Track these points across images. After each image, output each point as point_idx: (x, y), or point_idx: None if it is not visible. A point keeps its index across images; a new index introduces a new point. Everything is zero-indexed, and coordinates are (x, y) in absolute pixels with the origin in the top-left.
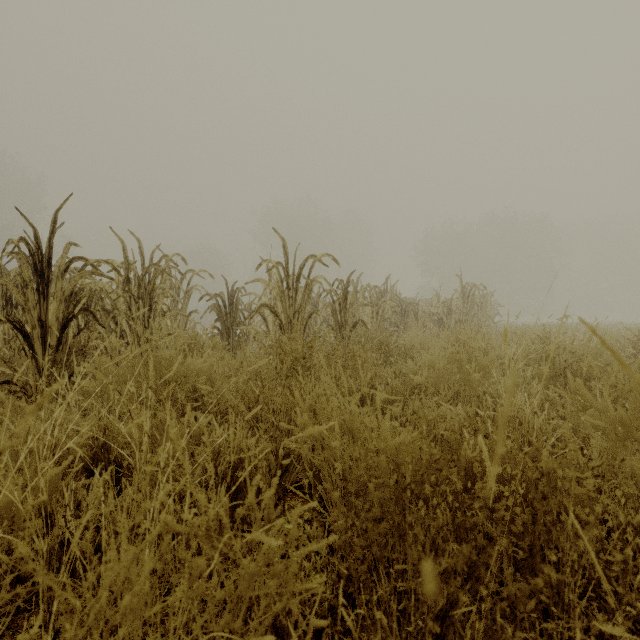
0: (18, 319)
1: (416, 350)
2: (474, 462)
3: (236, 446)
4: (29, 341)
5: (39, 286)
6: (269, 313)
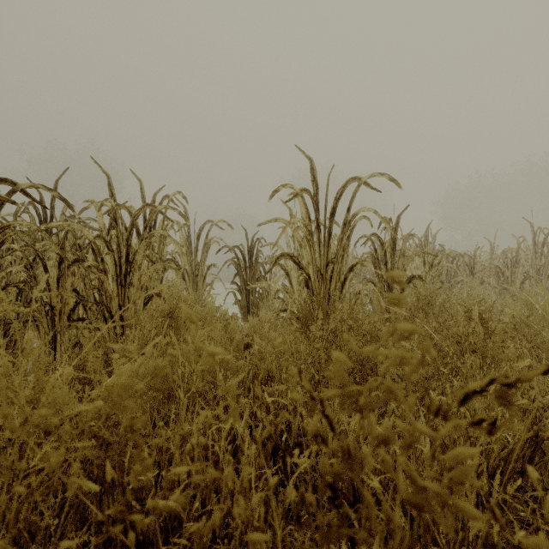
0: None
1: (548, 328)
2: None
3: None
4: None
5: None
6: (292, 266)
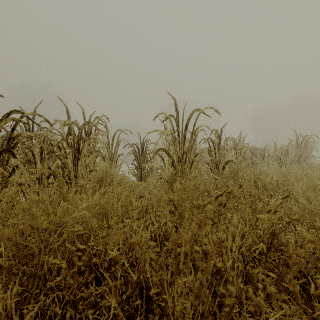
0: None
1: (292, 186)
2: None
3: None
4: None
5: None
6: (165, 155)
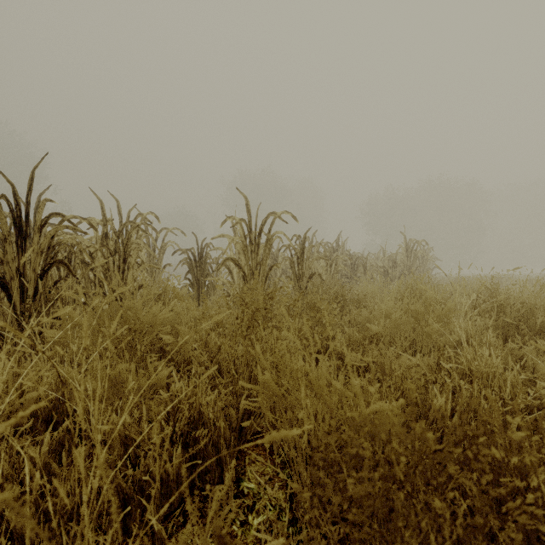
0: None
1: (369, 300)
2: (464, 436)
3: (195, 401)
4: (7, 291)
5: (18, 240)
6: (234, 266)
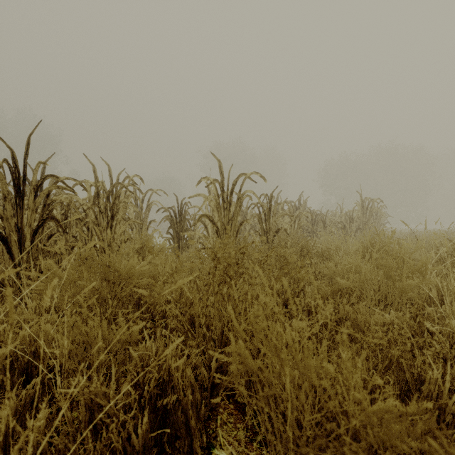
0: (2, 226)
1: (332, 253)
2: None
3: (164, 362)
4: (7, 244)
5: (16, 198)
6: (209, 222)
